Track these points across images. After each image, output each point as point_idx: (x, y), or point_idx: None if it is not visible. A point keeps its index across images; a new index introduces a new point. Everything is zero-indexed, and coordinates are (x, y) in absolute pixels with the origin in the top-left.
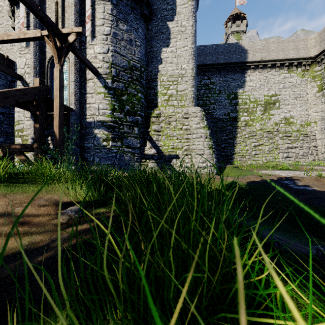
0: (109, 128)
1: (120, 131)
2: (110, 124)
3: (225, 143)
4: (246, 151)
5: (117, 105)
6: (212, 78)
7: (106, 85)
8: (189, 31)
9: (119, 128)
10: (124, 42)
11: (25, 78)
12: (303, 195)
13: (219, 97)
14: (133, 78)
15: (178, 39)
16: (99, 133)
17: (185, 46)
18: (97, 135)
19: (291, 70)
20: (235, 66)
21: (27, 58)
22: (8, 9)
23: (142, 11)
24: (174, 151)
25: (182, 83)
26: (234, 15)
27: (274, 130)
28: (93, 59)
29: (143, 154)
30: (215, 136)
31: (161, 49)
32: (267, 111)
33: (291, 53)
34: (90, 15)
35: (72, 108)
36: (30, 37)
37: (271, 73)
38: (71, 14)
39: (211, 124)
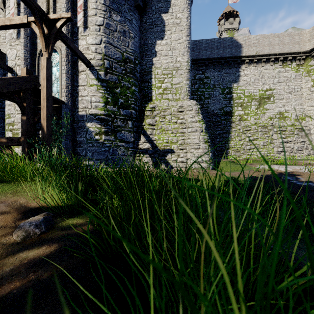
0: (102, 121)
1: (113, 125)
2: (103, 117)
3: (220, 138)
4: (240, 145)
5: (110, 98)
6: (206, 73)
7: (99, 77)
8: (184, 23)
9: (112, 122)
10: (118, 34)
11: (15, 71)
12: (310, 192)
13: (214, 92)
14: (127, 71)
15: (173, 32)
16: (92, 127)
17: (180, 39)
18: (90, 128)
19: (286, 64)
20: (230, 61)
21: (17, 49)
22: (0, 1)
23: (136, 2)
24: (169, 145)
25: (176, 76)
26: (227, 13)
27: (269, 125)
28: (85, 50)
29: (137, 148)
30: (209, 131)
31: (156, 42)
32: (262, 106)
33: (286, 47)
34: (82, 5)
35: (63, 101)
36: (16, 23)
37: (265, 67)
38: (62, 3)
39: (205, 119)
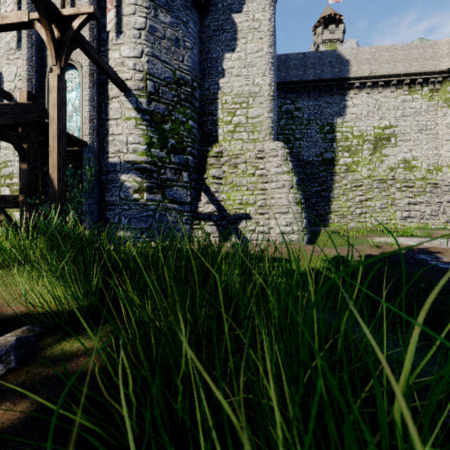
0: (143, 172)
1: (161, 178)
2: (146, 167)
3: (317, 198)
4: (347, 208)
5: (155, 138)
6: (297, 102)
7: (138, 106)
8: (265, 27)
9: (159, 173)
10: (167, 42)
11: (15, 97)
12: None
13: (308, 130)
14: (180, 98)
15: (249, 40)
16: (128, 181)
17: (259, 51)
18: (125, 183)
19: (414, 90)
20: (332, 85)
21: (18, 65)
22: None
23: None
24: (243, 208)
25: (254, 105)
26: (326, 18)
27: (388, 178)
28: (119, 66)
29: (196, 213)
30: (301, 187)
31: (223, 55)
32: (379, 151)
33: (414, 65)
34: None
35: (85, 141)
36: (11, 23)
37: (384, 94)
38: None
39: (296, 169)
